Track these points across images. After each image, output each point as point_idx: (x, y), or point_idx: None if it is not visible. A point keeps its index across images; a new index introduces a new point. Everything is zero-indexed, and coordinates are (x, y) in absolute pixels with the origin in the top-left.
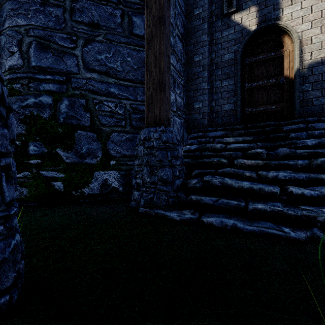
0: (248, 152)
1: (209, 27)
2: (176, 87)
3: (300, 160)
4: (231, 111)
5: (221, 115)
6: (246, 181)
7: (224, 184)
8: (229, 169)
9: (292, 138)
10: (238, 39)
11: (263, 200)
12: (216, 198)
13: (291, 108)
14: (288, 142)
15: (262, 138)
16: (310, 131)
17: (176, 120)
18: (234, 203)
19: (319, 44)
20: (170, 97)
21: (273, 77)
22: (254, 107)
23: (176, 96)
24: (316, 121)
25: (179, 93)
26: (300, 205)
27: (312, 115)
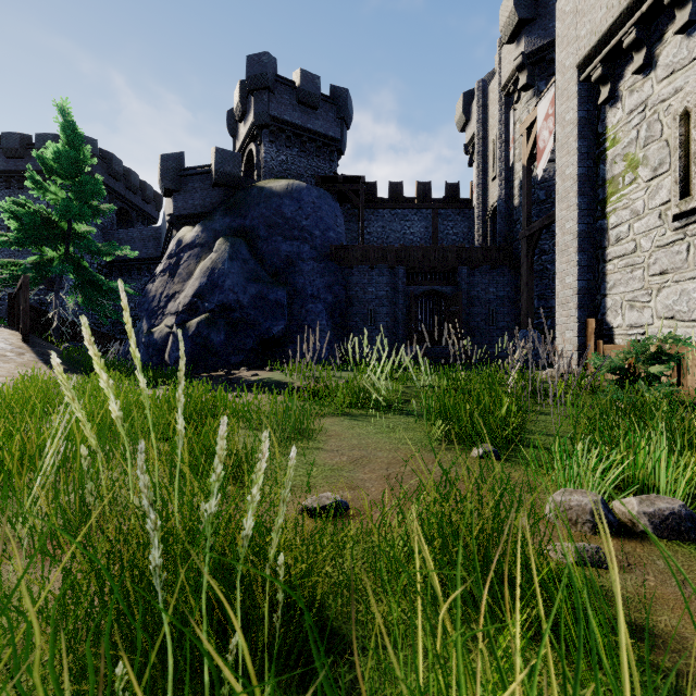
0: None
1: None
2: None
3: None
4: None
5: None
6: None
7: None
8: None
9: None
10: None
11: None
12: None
13: None
14: None
15: None
16: None
17: None
18: None
19: None
20: None
21: None
22: None
23: None
24: None
25: None
26: None
27: None
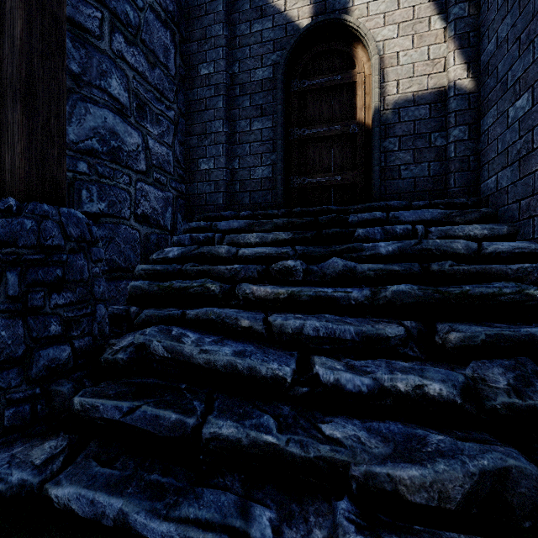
0: (272, 265)
1: (229, 11)
2: (148, 119)
3: (357, 289)
4: (268, 182)
5: (250, 187)
6: (236, 342)
7: (176, 353)
8: (209, 310)
9: (359, 239)
10: (279, 41)
11: (255, 399)
12: (130, 403)
13: (368, 182)
14: (347, 246)
15: (309, 236)
16: (388, 226)
17: (150, 192)
18: (172, 418)
19: (410, 67)
20: (126, 139)
21: (340, 121)
22: (308, 175)
23: (150, 140)
24: (404, 206)
25: (158, 135)
26: (329, 417)
27: (399, 196)
